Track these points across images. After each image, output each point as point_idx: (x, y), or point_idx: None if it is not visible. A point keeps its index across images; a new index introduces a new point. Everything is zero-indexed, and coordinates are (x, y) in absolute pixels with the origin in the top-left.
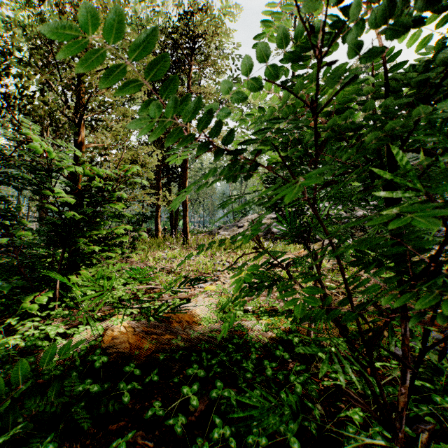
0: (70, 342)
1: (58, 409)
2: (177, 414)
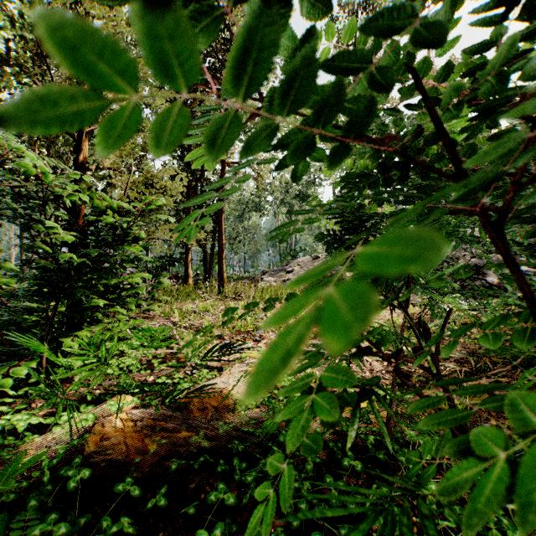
0: (22, 457)
1: None
2: None
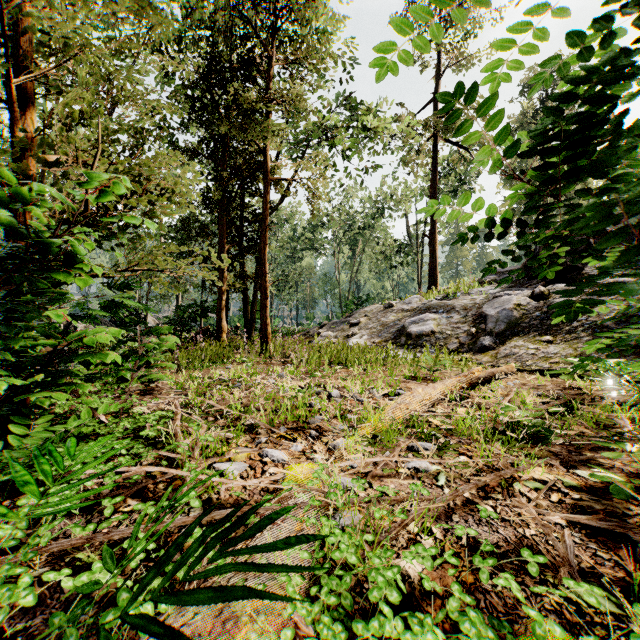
0: None
1: None
2: None
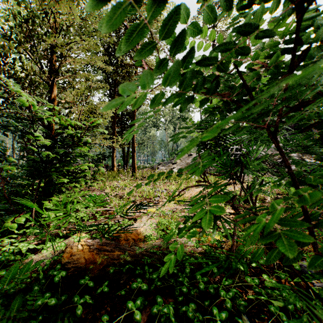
0: (31, 262)
1: None
2: None
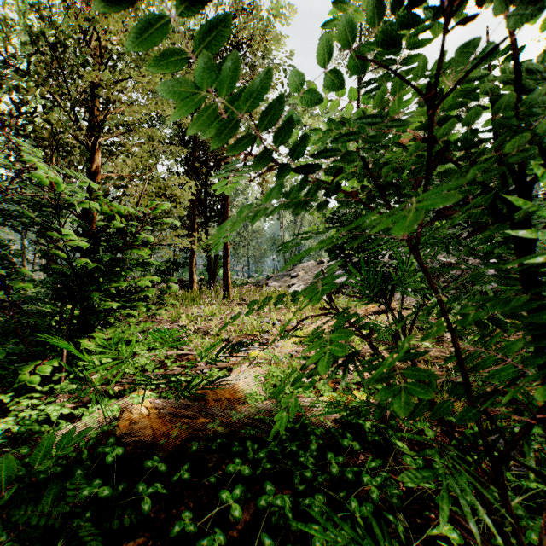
0: (72, 431)
1: (54, 522)
2: (214, 526)
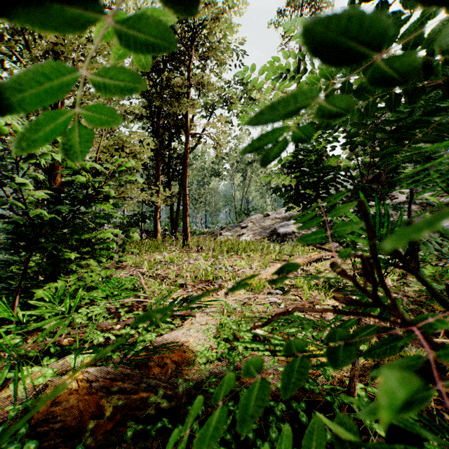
0: None
1: None
2: None
